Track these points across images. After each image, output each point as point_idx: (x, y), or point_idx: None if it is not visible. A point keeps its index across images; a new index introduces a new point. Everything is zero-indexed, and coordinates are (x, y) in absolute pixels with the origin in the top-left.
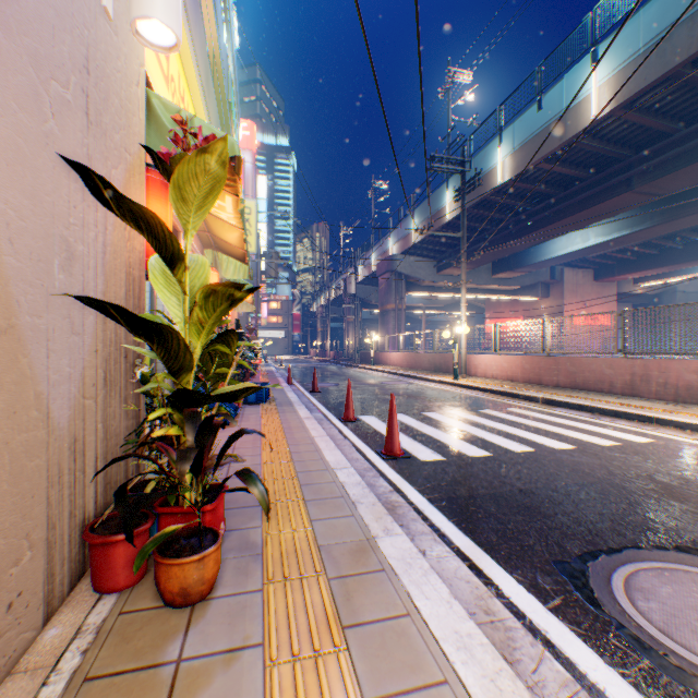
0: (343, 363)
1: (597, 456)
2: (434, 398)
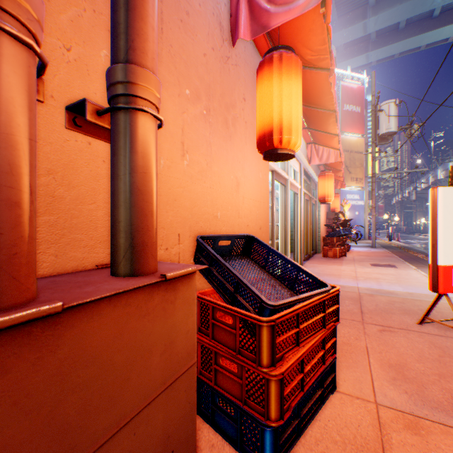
0: (406, 233)
1: None
2: (425, 239)
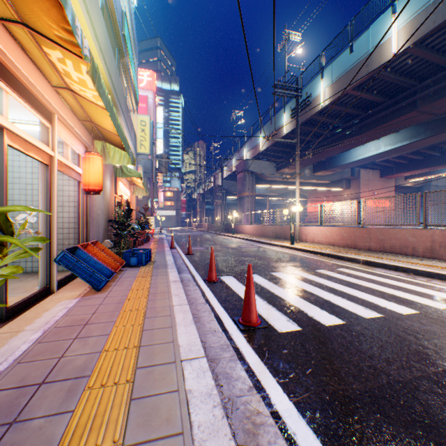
0: (213, 232)
1: (445, 324)
2: (279, 259)
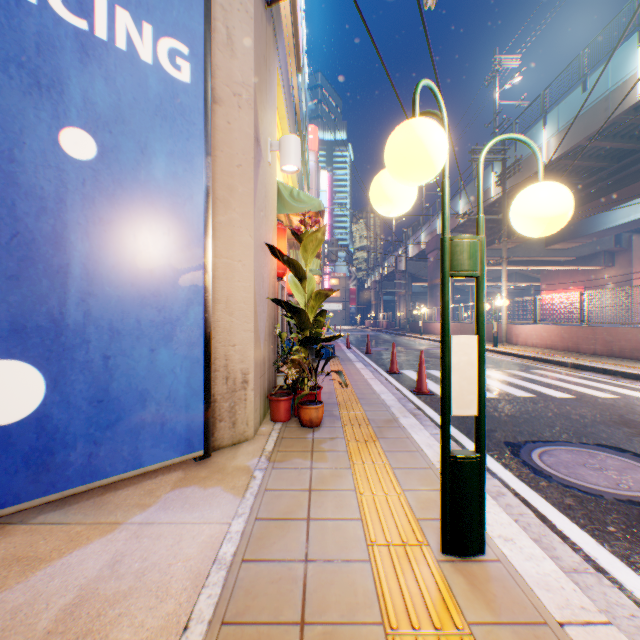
0: (393, 332)
1: (587, 402)
2: None
